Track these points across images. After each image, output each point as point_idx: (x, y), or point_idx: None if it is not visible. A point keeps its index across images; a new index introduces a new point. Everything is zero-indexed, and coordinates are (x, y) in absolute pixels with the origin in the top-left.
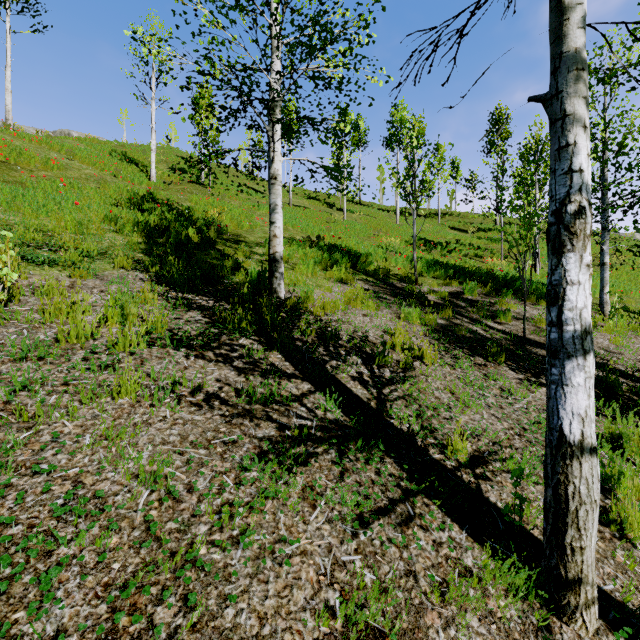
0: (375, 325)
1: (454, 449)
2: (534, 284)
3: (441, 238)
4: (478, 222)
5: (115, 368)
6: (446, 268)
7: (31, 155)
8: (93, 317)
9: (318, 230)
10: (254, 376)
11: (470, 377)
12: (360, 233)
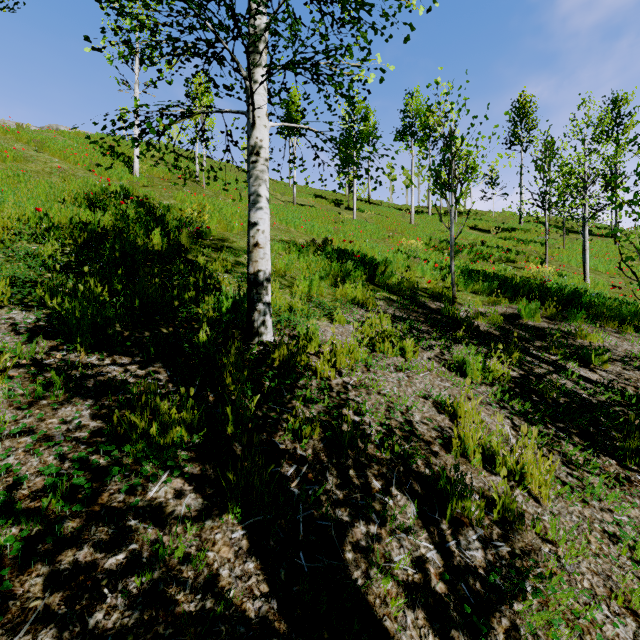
0: (419, 392)
1: None
2: (603, 300)
3: (462, 239)
4: (499, 221)
5: None
6: (486, 279)
7: None
8: None
9: (325, 231)
10: None
11: (626, 527)
12: (373, 234)
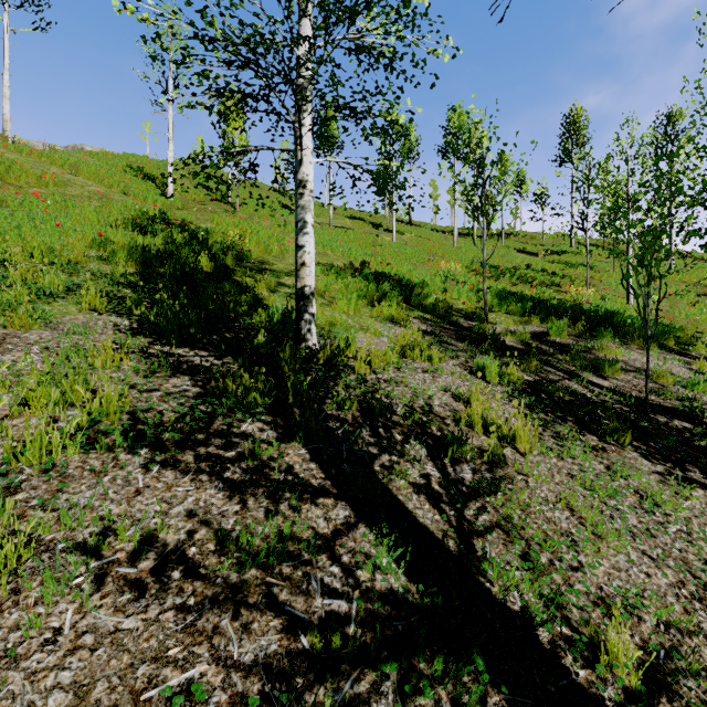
0: (441, 387)
1: (611, 658)
2: (635, 321)
3: (507, 263)
4: (549, 243)
5: (2, 505)
6: (521, 301)
7: (23, 169)
8: (10, 396)
9: (362, 255)
10: (256, 498)
11: (588, 473)
12: (412, 258)
